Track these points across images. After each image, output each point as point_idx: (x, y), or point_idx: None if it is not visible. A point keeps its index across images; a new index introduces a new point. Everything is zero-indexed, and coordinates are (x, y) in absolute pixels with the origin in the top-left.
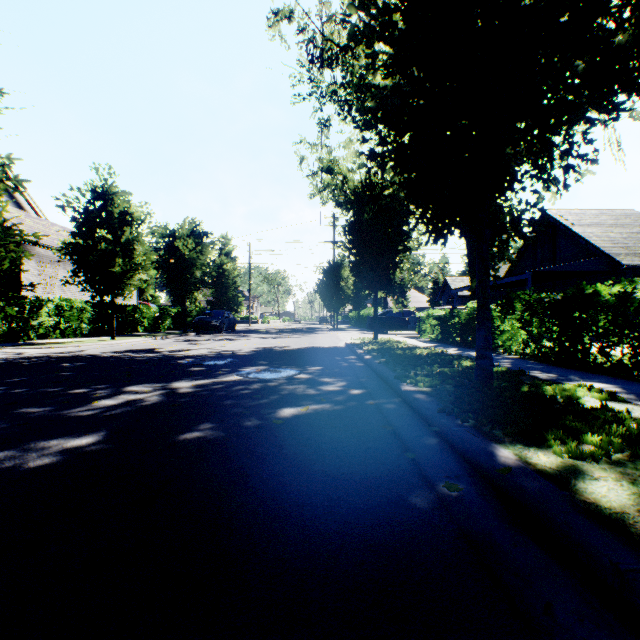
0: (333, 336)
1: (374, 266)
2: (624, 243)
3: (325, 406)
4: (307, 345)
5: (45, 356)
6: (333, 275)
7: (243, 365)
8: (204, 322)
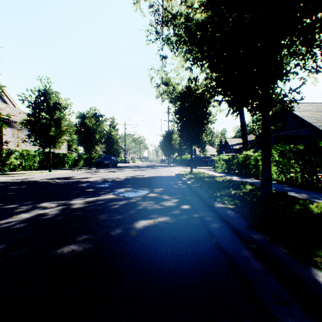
0: (168, 169)
1: (191, 132)
2: None
3: (166, 219)
4: (154, 175)
5: (7, 181)
6: (168, 138)
7: (117, 187)
8: (100, 162)
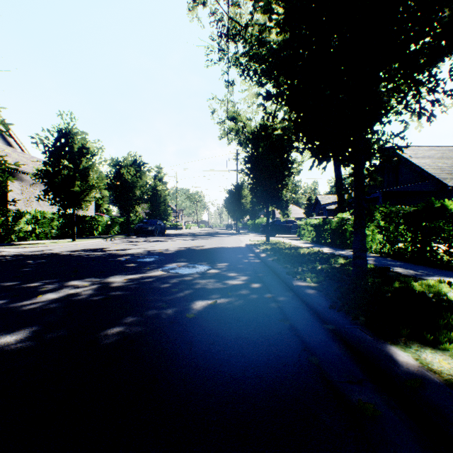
0: (236, 238)
1: (267, 187)
2: (449, 170)
3: (231, 299)
4: (217, 245)
5: (18, 254)
6: (236, 194)
7: (167, 262)
8: (142, 228)
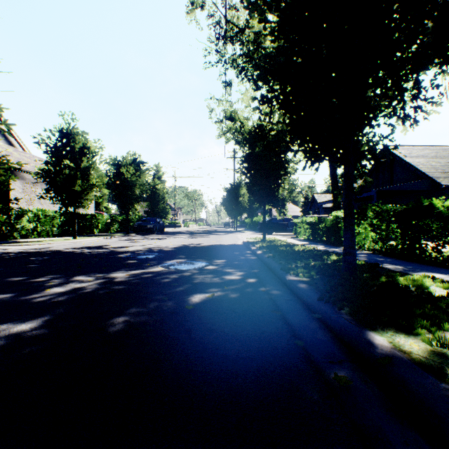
0: (234, 236)
1: (263, 186)
2: (442, 169)
3: (227, 293)
4: (215, 243)
5: (22, 251)
6: (234, 193)
7: (167, 258)
8: (141, 226)
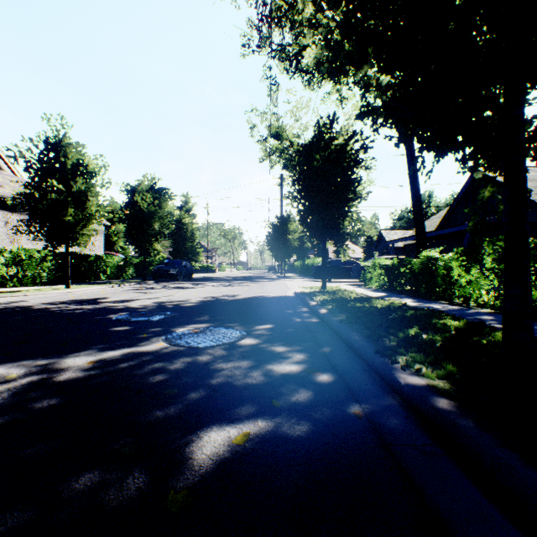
0: (281, 284)
1: (324, 215)
2: None
3: (279, 424)
4: (256, 294)
5: None
6: (281, 228)
7: (180, 322)
8: (162, 271)
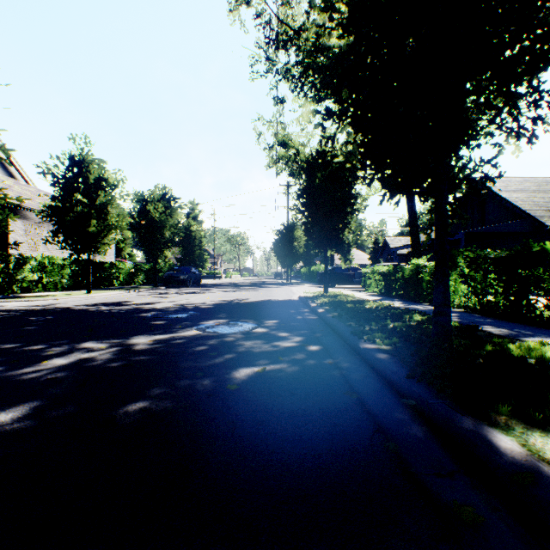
0: (287, 289)
1: (325, 226)
2: (547, 207)
3: (282, 366)
4: (264, 298)
5: (20, 309)
6: (287, 236)
7: (203, 318)
8: (173, 277)
